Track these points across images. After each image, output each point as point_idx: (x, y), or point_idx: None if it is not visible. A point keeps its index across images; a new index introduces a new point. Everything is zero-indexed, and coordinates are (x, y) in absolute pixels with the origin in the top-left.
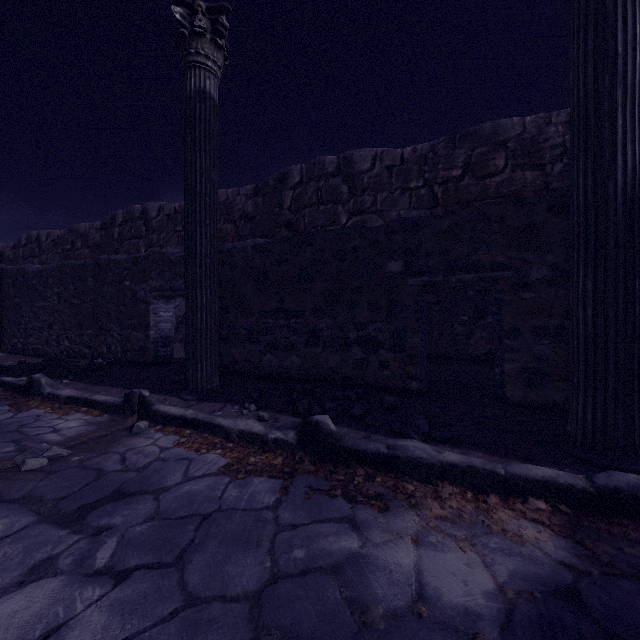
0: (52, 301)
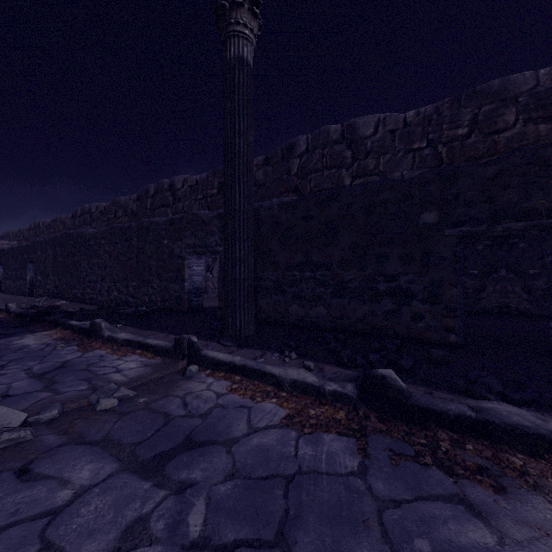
0: (104, 258)
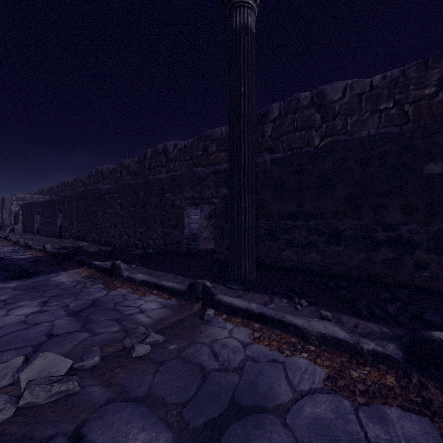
0: (116, 209)
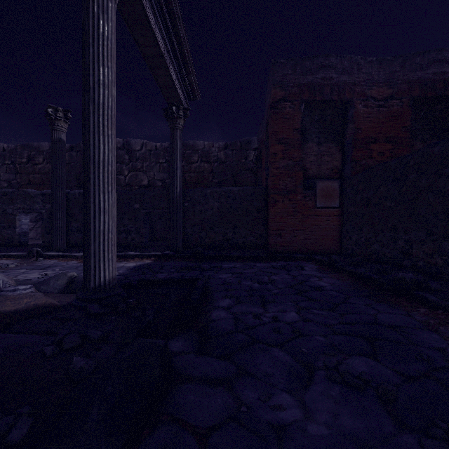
0: None
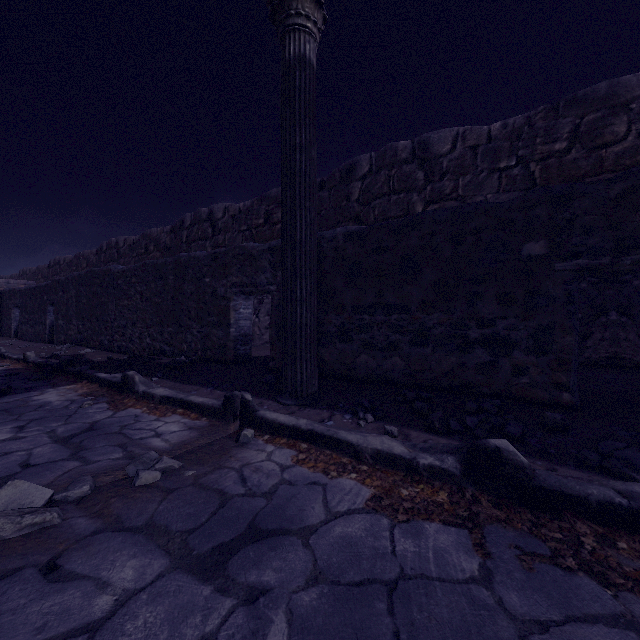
0: (135, 300)
